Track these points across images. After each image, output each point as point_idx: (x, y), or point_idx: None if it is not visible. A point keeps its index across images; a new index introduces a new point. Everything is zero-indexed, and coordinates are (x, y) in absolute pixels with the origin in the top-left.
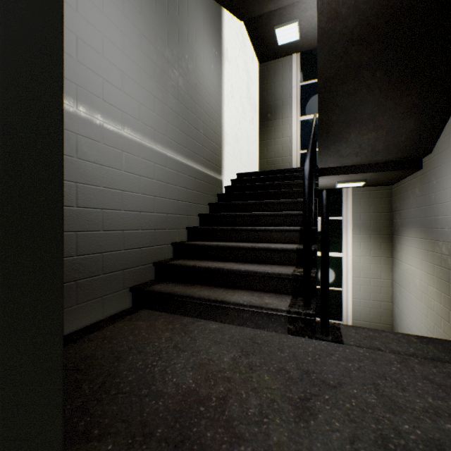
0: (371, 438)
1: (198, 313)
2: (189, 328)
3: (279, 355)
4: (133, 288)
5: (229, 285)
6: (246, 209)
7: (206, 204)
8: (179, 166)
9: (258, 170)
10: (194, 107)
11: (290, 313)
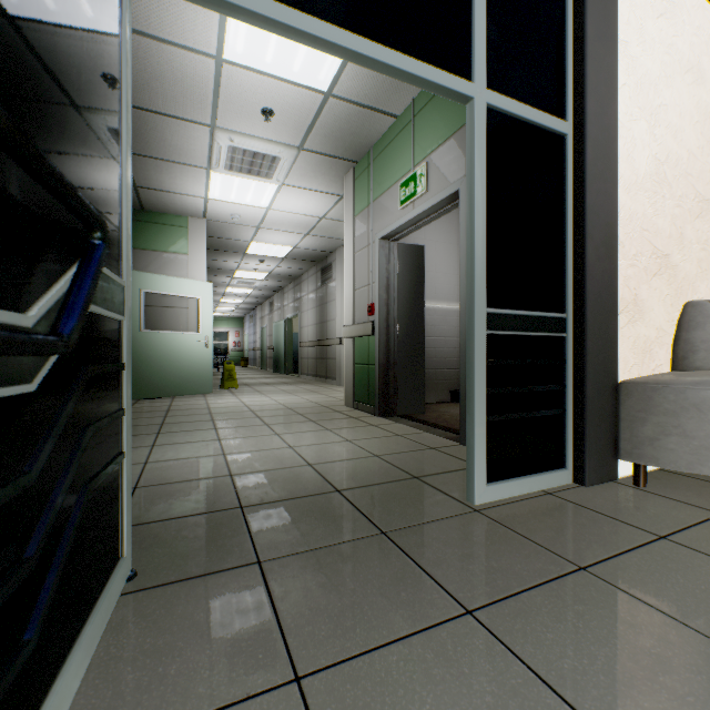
0: None
1: None
2: None
3: None
4: (450, 391)
5: None
6: None
7: None
8: None
9: None
10: None
11: None
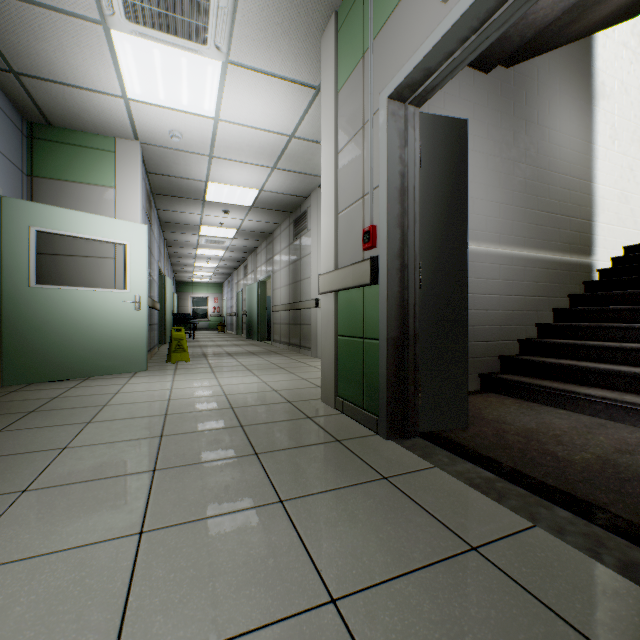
0: None
1: (545, 401)
2: (534, 408)
3: (624, 434)
4: (481, 374)
5: (584, 383)
6: (628, 301)
7: (564, 296)
8: (526, 261)
9: None
10: (546, 189)
11: None
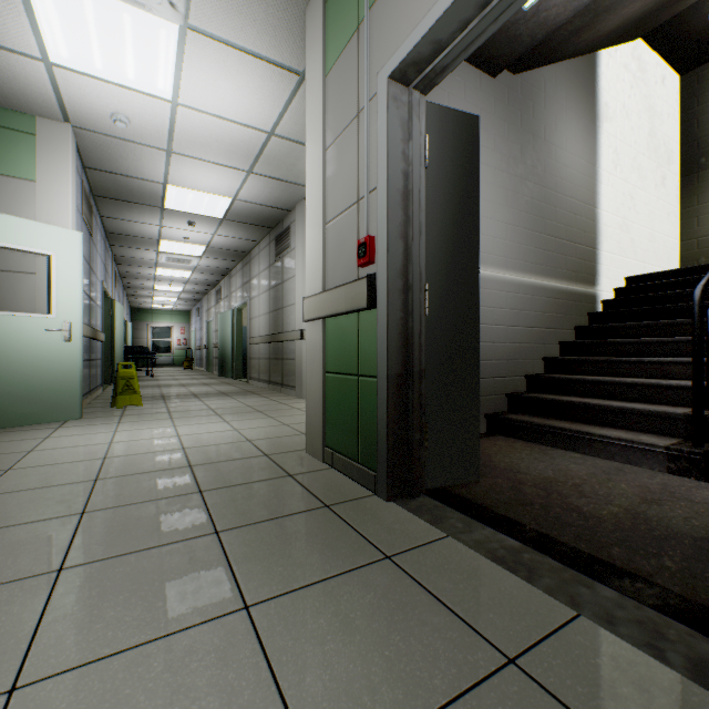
0: (708, 521)
1: (557, 444)
2: (547, 452)
3: (644, 480)
4: (488, 415)
5: (596, 423)
6: (634, 333)
7: (570, 328)
8: (533, 289)
9: (678, 259)
10: (553, 212)
11: (669, 449)
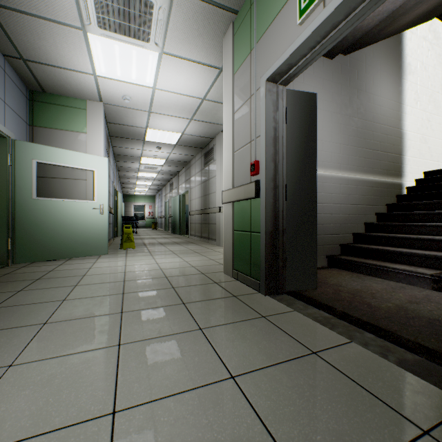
0: None
1: (368, 273)
2: (361, 277)
3: (415, 293)
4: (328, 256)
5: (393, 261)
6: (424, 208)
7: (383, 204)
8: (357, 182)
9: None
10: (371, 134)
11: (432, 276)
